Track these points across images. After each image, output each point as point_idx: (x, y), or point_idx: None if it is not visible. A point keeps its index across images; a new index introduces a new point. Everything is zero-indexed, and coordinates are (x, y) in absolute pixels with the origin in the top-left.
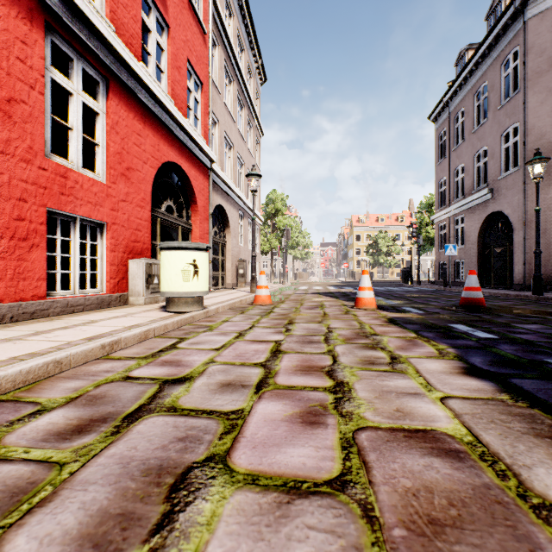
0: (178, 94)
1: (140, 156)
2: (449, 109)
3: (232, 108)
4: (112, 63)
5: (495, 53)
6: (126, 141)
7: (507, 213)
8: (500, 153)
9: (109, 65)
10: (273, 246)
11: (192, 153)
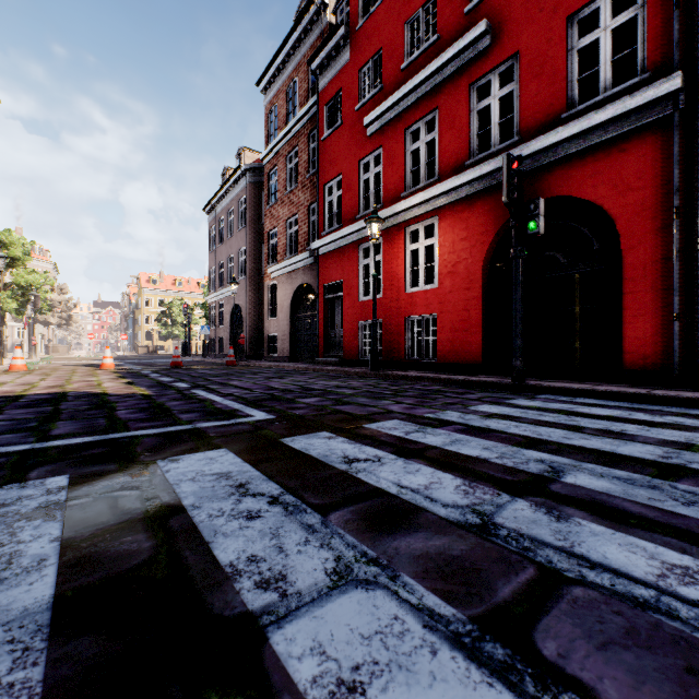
0: None
1: None
2: (217, 211)
3: None
4: None
5: (237, 190)
6: None
7: (241, 306)
8: (239, 263)
9: None
10: (8, 308)
11: None
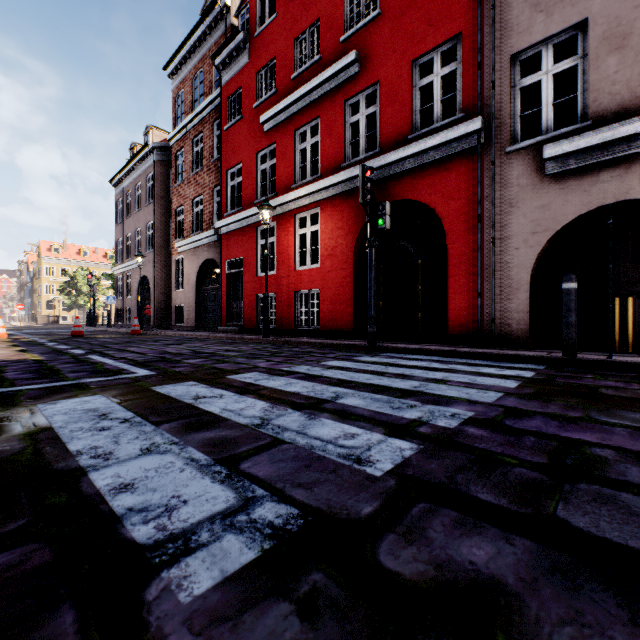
0: None
1: None
2: (124, 185)
3: None
4: None
5: (144, 166)
6: None
7: (149, 278)
8: (147, 237)
9: None
10: None
11: None
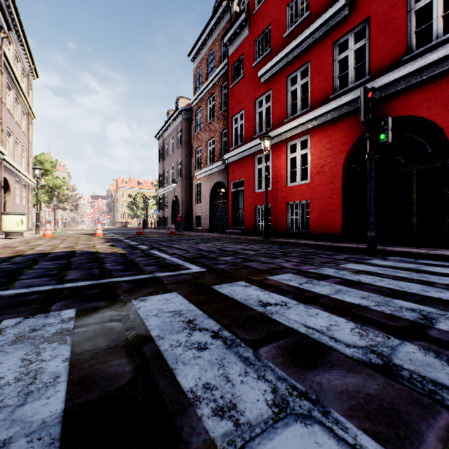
0: None
1: None
2: (163, 137)
3: (12, 107)
4: None
5: (176, 124)
6: None
7: (178, 197)
8: (177, 170)
9: None
10: (43, 200)
11: None
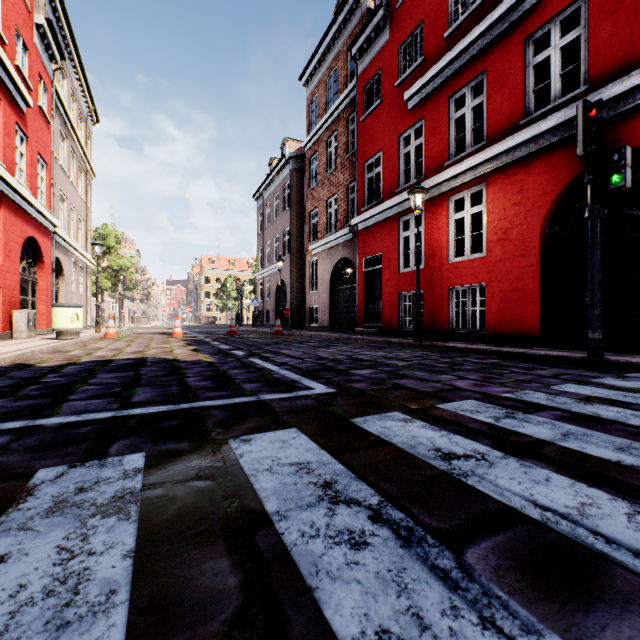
0: (33, 184)
1: (15, 240)
2: (264, 198)
3: (66, 163)
4: (6, 190)
5: (281, 177)
6: (9, 233)
7: (285, 281)
8: (283, 243)
9: (5, 192)
10: (105, 287)
11: (42, 224)
